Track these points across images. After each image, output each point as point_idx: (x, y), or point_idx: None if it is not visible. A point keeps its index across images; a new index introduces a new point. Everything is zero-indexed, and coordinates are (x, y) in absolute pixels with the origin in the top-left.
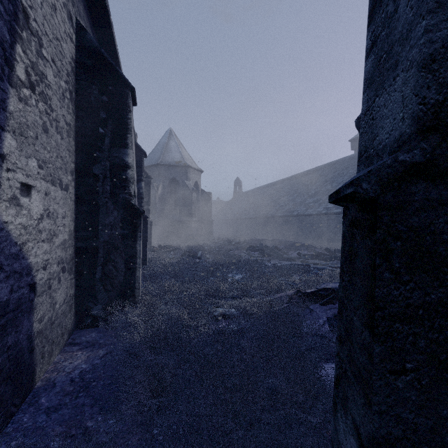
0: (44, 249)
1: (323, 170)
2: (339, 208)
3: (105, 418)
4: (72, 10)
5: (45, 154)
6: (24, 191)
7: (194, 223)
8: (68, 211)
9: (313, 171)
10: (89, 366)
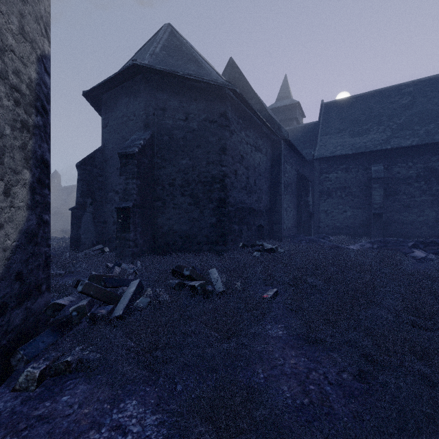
0: None
1: None
2: None
3: None
4: None
5: None
6: None
7: None
8: None
9: None
10: None
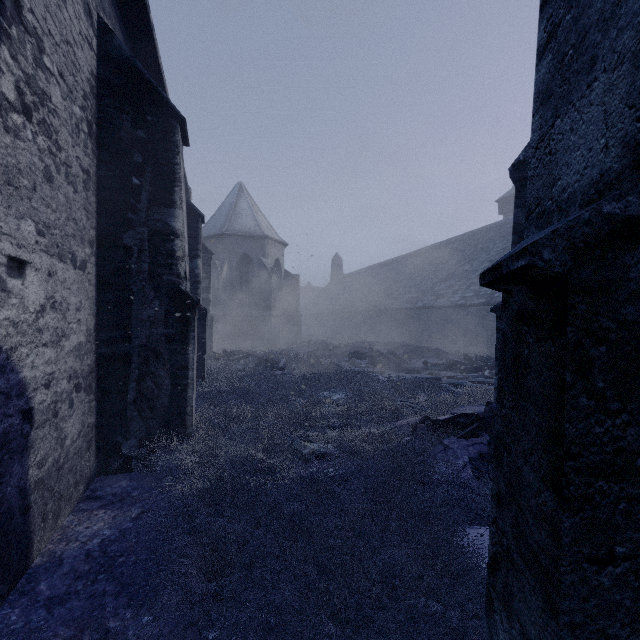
0: (46, 357)
1: (459, 243)
2: (483, 298)
3: (136, 615)
4: (92, 1)
5: (49, 214)
6: (13, 269)
7: (275, 319)
8: (85, 301)
9: (445, 245)
10: (116, 532)
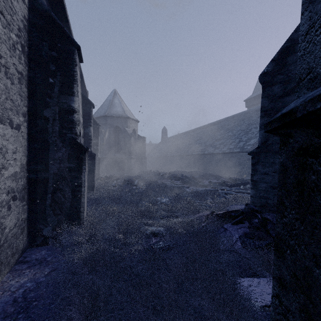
0: None
1: (226, 121)
2: (238, 149)
3: None
4: None
5: None
6: None
7: (133, 159)
8: (19, 147)
9: (219, 122)
10: (34, 284)
